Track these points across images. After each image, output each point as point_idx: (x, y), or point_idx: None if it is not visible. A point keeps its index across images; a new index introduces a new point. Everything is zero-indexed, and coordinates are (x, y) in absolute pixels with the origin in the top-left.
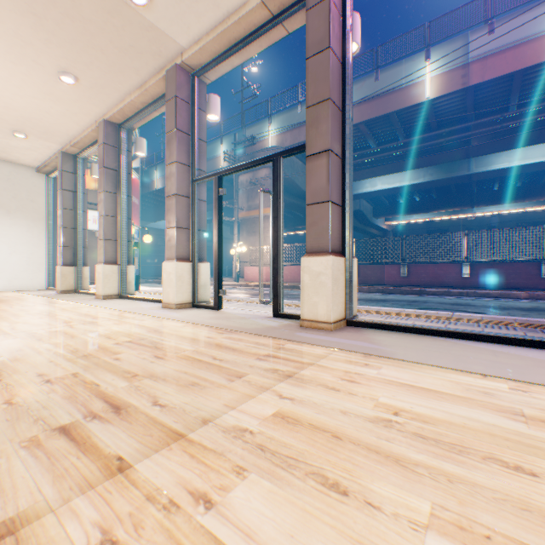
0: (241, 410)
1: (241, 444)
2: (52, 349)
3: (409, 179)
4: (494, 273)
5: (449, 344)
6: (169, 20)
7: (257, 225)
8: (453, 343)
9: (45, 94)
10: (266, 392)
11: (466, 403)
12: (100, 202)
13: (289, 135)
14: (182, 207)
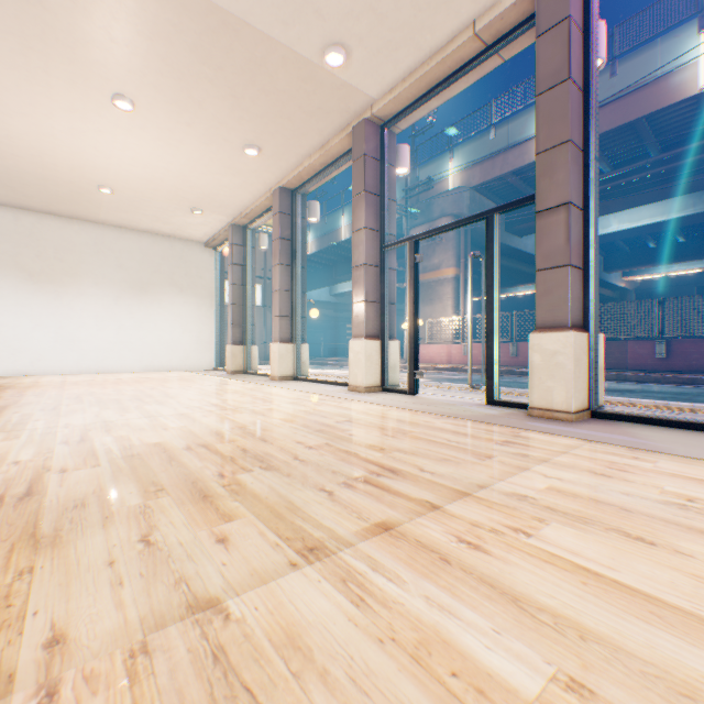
0: (510, 482)
1: (528, 504)
2: (284, 423)
3: (667, 211)
4: None
5: None
6: (362, 75)
7: (434, 291)
8: None
9: (227, 169)
10: (527, 472)
11: None
12: (275, 276)
13: (477, 170)
14: (370, 278)
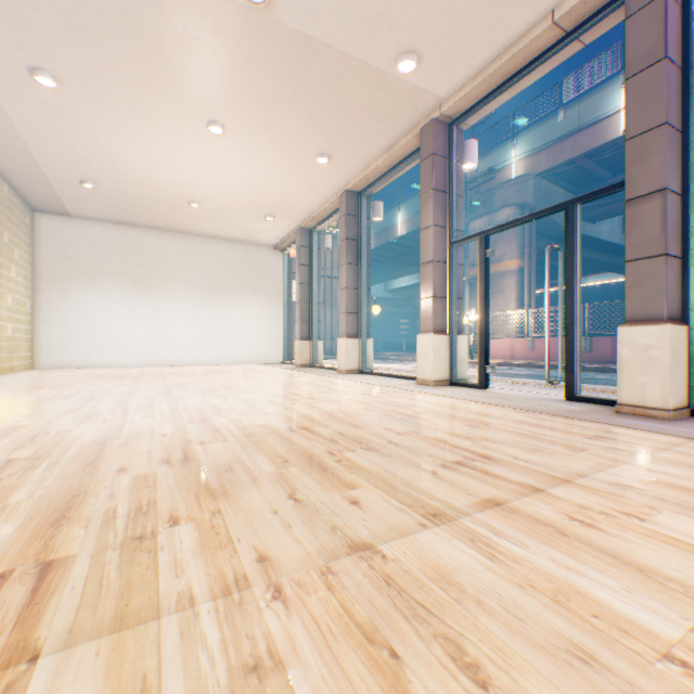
0: (610, 473)
1: (634, 493)
2: (366, 412)
3: None
4: None
5: None
6: (432, 78)
7: (495, 284)
8: None
9: (299, 178)
10: (627, 465)
11: None
12: (341, 275)
13: (543, 156)
14: (438, 274)
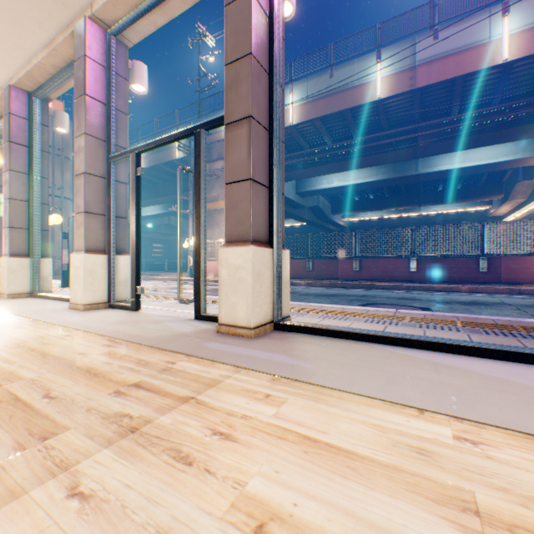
0: None
1: None
2: None
3: (363, 177)
4: (438, 268)
5: (384, 354)
6: None
7: (214, 218)
8: (390, 353)
9: None
10: (54, 481)
11: (389, 482)
12: (6, 183)
13: None
14: (94, 188)
